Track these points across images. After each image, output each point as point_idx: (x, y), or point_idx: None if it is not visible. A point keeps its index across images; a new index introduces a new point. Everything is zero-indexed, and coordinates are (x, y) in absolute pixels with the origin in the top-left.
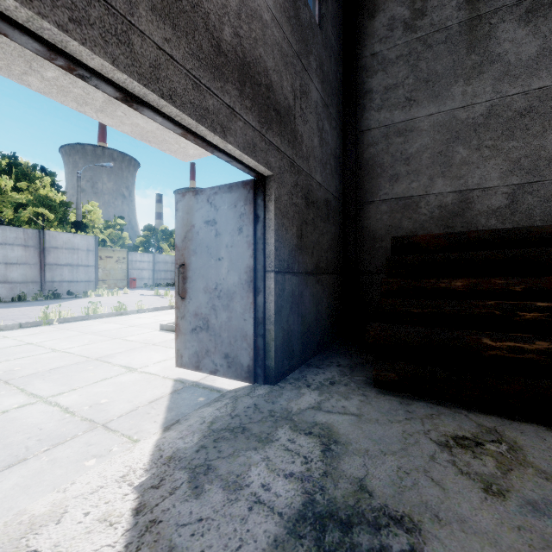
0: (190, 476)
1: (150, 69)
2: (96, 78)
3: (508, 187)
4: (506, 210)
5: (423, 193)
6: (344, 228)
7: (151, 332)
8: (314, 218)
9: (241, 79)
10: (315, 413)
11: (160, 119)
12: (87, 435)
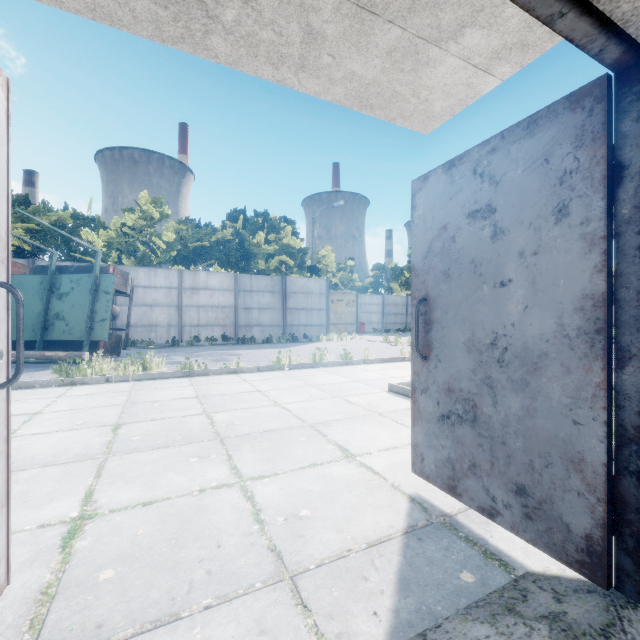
0: None
1: None
2: None
3: None
4: None
5: None
6: None
7: (377, 393)
8: None
9: None
10: None
11: None
12: (265, 597)
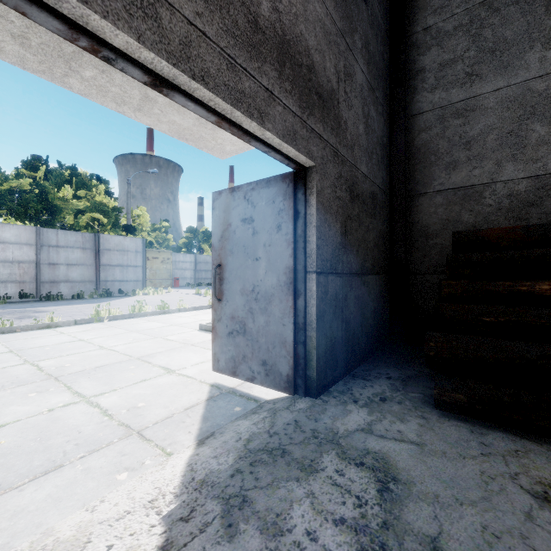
0: (223, 509)
1: (180, 47)
2: (121, 60)
3: None
4: None
5: (487, 181)
6: (391, 223)
7: (190, 332)
8: (359, 213)
9: (281, 59)
10: (365, 437)
11: (192, 105)
12: (122, 443)
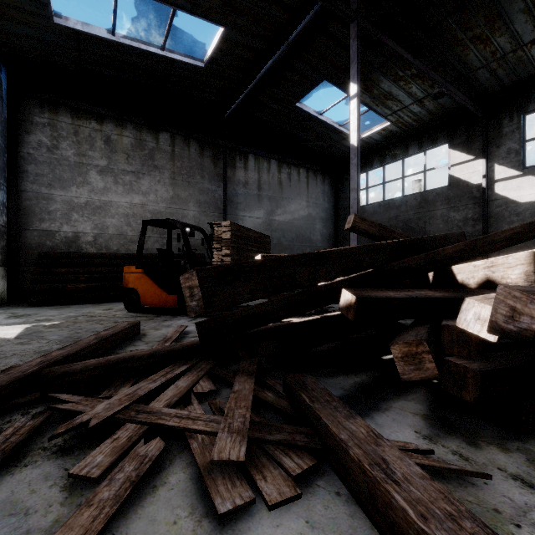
0: None
1: None
2: None
3: (94, 234)
4: (93, 242)
5: (58, 230)
6: (9, 241)
7: None
8: None
9: None
10: (5, 312)
11: None
12: None
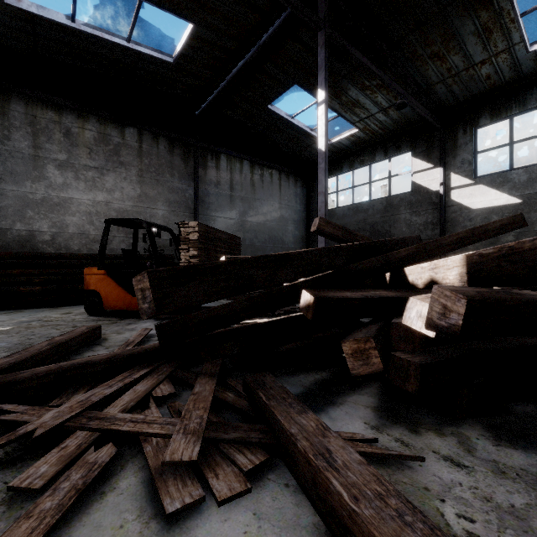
0: None
1: None
2: None
3: (52, 233)
4: (51, 242)
5: (9, 228)
6: None
7: None
8: None
9: None
10: None
11: None
12: None
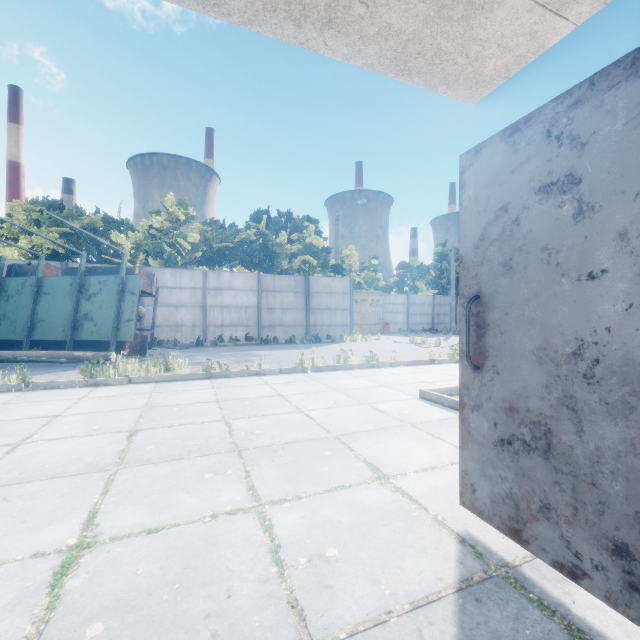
0: None
1: None
2: None
3: None
4: None
5: None
6: None
7: (407, 400)
8: None
9: None
10: None
11: None
12: None
